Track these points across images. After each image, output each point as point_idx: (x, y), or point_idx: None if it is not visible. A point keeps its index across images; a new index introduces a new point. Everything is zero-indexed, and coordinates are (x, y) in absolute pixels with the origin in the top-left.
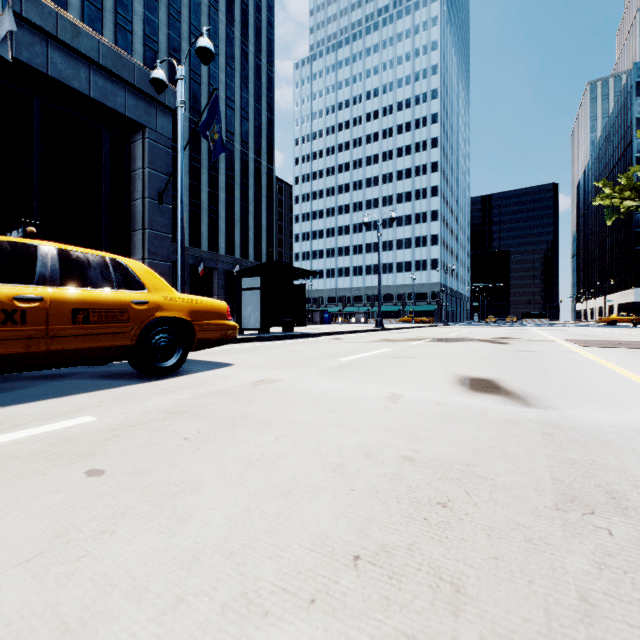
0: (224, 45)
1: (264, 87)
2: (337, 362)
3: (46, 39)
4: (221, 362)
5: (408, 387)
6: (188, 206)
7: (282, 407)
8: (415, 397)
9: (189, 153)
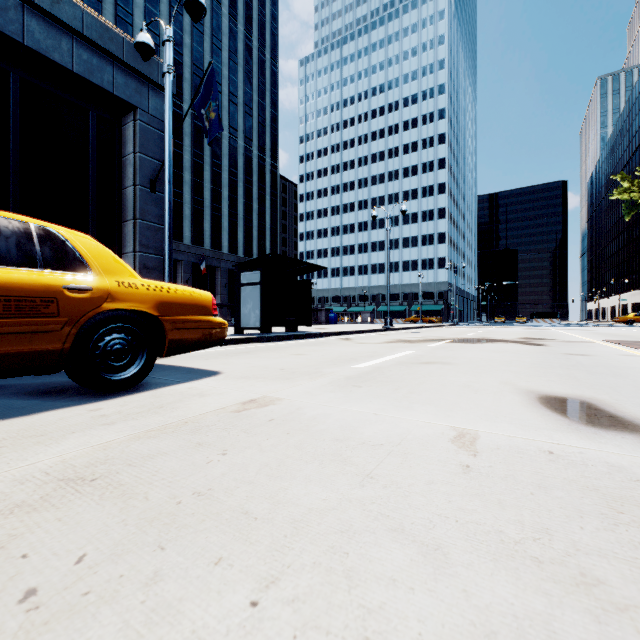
0: (227, 39)
1: (268, 82)
2: (353, 370)
3: (22, 4)
4: (206, 369)
5: (473, 415)
6: (190, 203)
7: (277, 465)
8: (500, 439)
9: (191, 149)
